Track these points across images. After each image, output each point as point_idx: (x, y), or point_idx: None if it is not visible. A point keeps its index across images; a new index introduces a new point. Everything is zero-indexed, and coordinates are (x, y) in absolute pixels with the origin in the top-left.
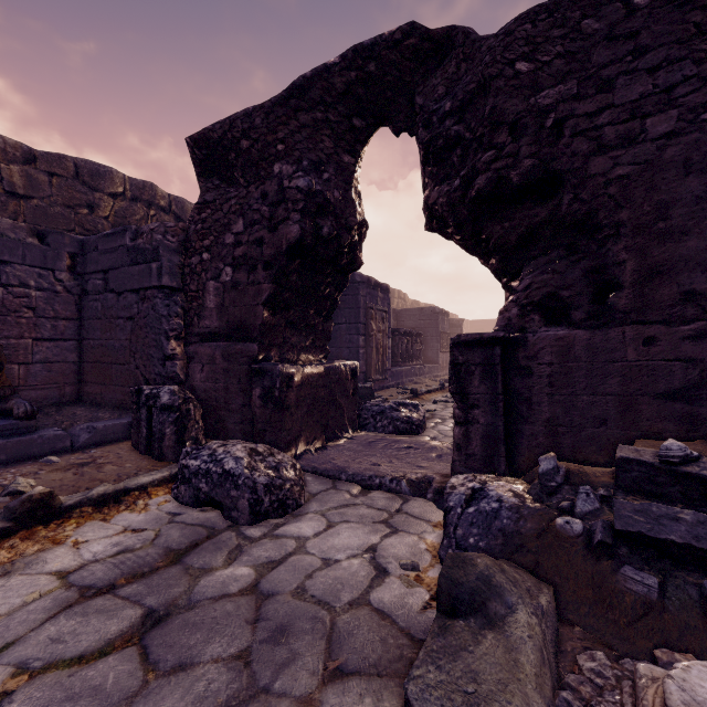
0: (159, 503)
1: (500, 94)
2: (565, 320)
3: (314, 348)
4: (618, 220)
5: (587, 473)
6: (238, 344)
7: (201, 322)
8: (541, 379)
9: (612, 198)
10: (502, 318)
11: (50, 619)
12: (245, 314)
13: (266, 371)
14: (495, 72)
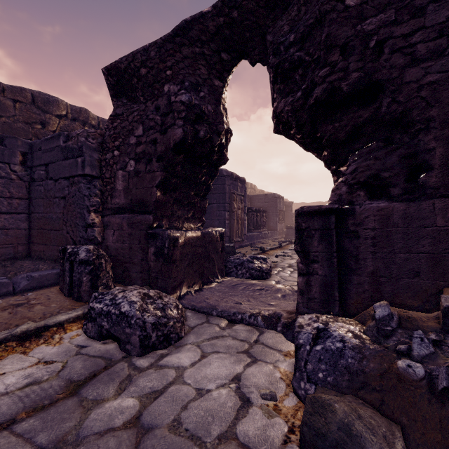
0: (72, 336)
1: (334, 24)
2: (384, 195)
3: (194, 219)
4: (428, 116)
5: (415, 318)
6: (138, 215)
7: (113, 200)
8: (366, 240)
9: (424, 99)
10: (334, 195)
11: None
12: (144, 194)
13: (158, 235)
14: (329, 7)
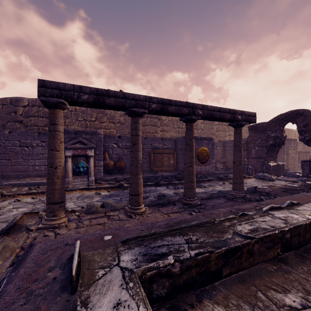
0: (254, 179)
1: (310, 127)
2: None
3: (273, 160)
4: None
5: None
6: (259, 159)
7: (251, 155)
8: None
9: None
10: (310, 158)
11: (254, 182)
12: (261, 155)
13: (266, 164)
14: (309, 123)
